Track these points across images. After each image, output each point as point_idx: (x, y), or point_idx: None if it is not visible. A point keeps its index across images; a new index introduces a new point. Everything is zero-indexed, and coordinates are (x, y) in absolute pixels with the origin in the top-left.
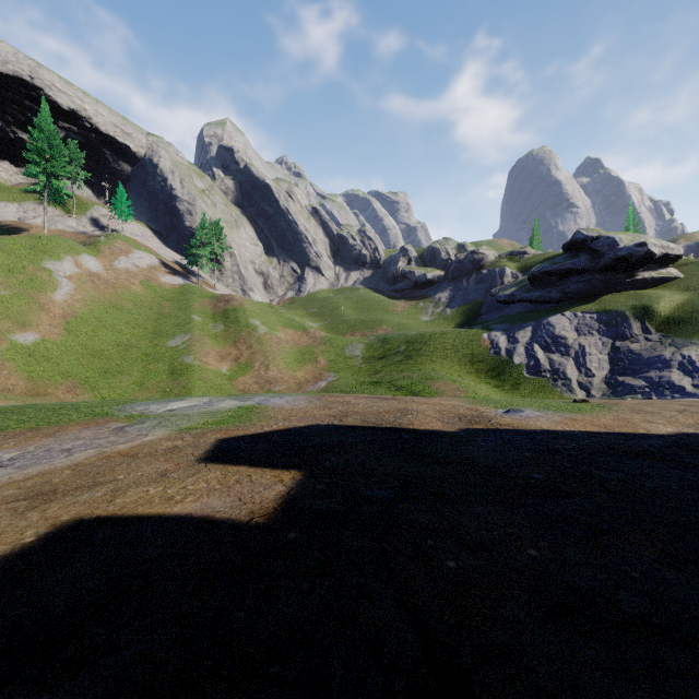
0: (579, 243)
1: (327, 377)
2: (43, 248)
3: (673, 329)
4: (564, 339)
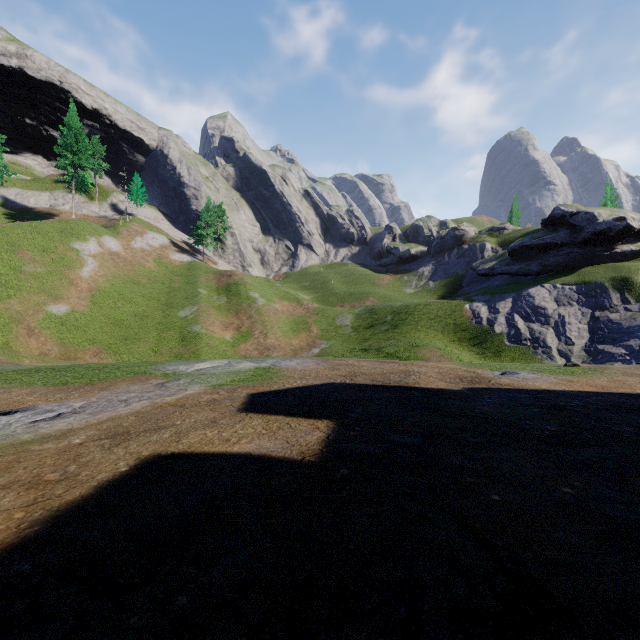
0: (558, 218)
1: (319, 344)
2: (71, 231)
3: None
4: (543, 309)
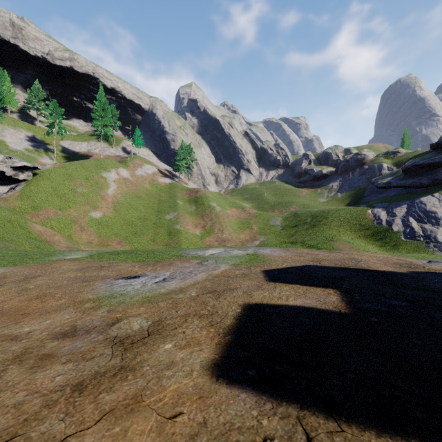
0: None
1: (259, 238)
2: (101, 165)
3: None
4: (434, 213)
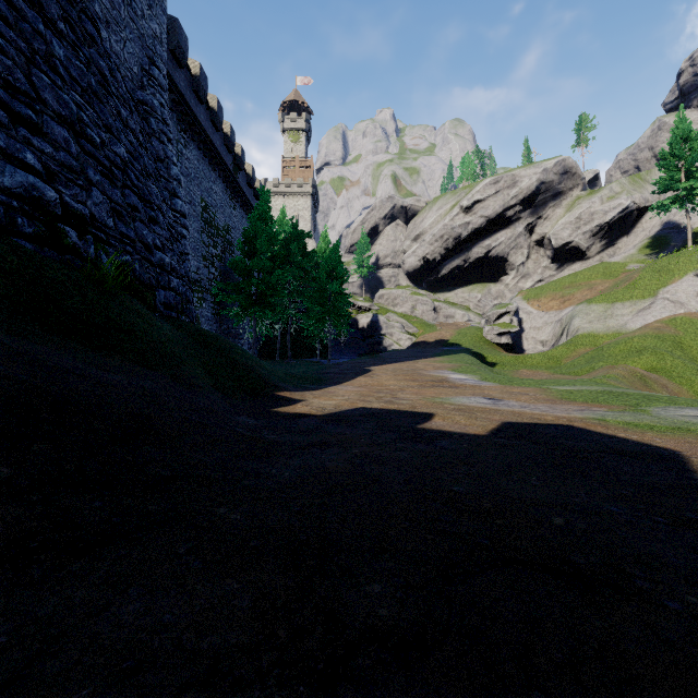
0: None
1: None
2: None
3: None
4: None
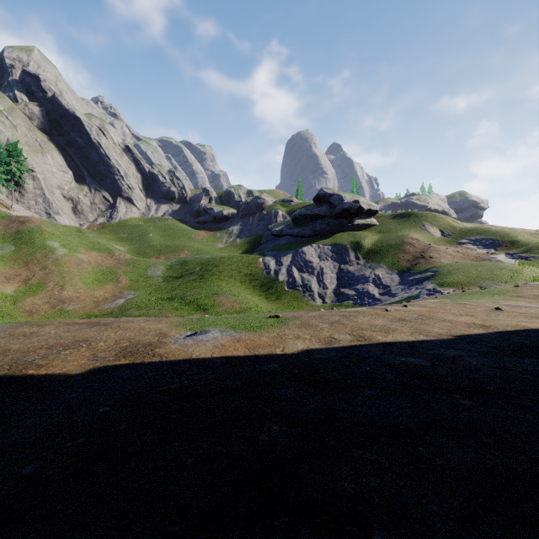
0: (322, 197)
1: (126, 295)
2: None
3: (371, 257)
4: (311, 263)
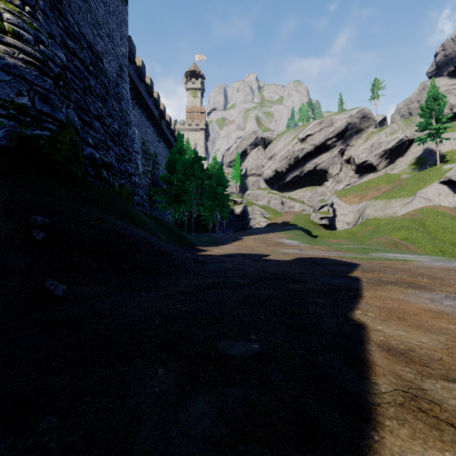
0: None
1: None
2: None
3: None
4: None
